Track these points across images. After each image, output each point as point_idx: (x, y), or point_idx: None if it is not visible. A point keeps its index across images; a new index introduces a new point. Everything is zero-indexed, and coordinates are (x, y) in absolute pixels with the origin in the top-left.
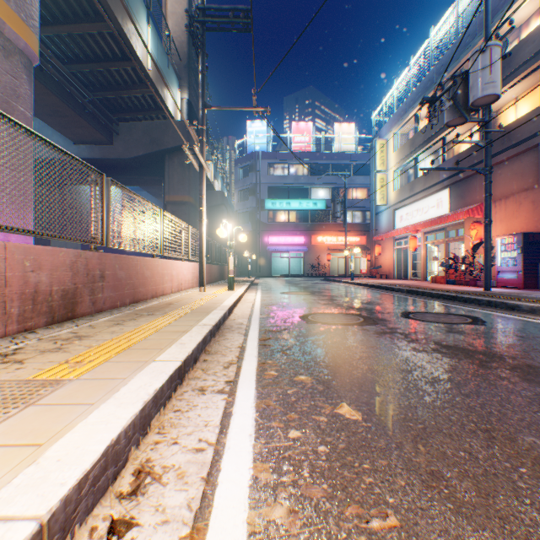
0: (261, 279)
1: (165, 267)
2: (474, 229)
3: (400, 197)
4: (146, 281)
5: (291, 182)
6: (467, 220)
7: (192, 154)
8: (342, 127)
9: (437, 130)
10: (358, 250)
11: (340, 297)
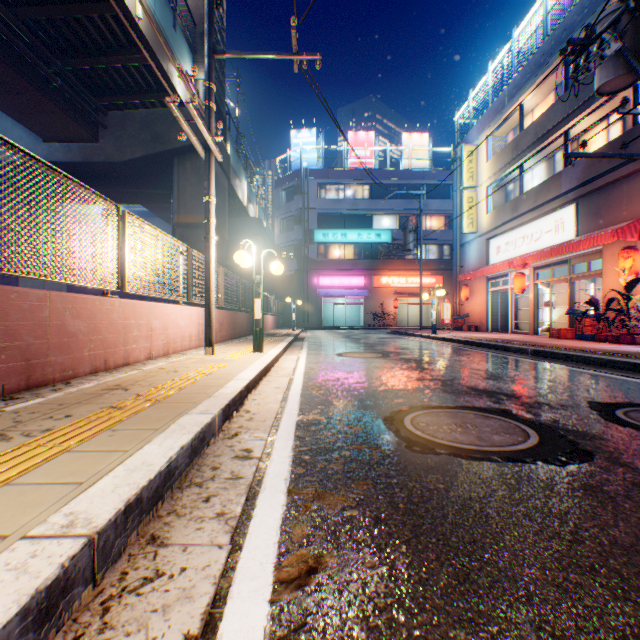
0: (310, 332)
1: (132, 313)
2: (629, 258)
3: (497, 221)
4: (72, 341)
5: (348, 208)
6: (609, 247)
7: (187, 121)
8: (413, 138)
9: (556, 122)
10: (442, 292)
11: (434, 363)
